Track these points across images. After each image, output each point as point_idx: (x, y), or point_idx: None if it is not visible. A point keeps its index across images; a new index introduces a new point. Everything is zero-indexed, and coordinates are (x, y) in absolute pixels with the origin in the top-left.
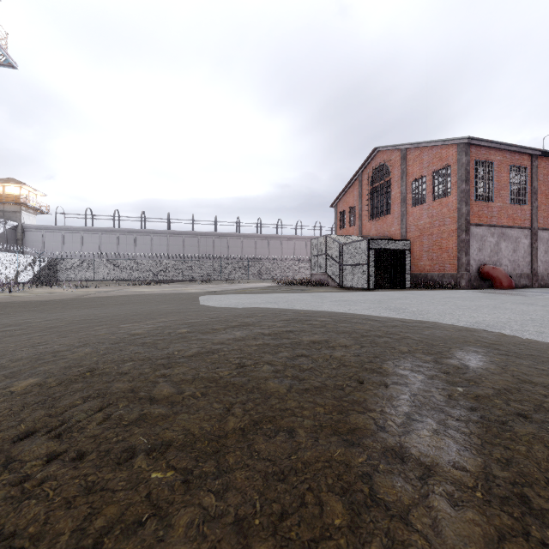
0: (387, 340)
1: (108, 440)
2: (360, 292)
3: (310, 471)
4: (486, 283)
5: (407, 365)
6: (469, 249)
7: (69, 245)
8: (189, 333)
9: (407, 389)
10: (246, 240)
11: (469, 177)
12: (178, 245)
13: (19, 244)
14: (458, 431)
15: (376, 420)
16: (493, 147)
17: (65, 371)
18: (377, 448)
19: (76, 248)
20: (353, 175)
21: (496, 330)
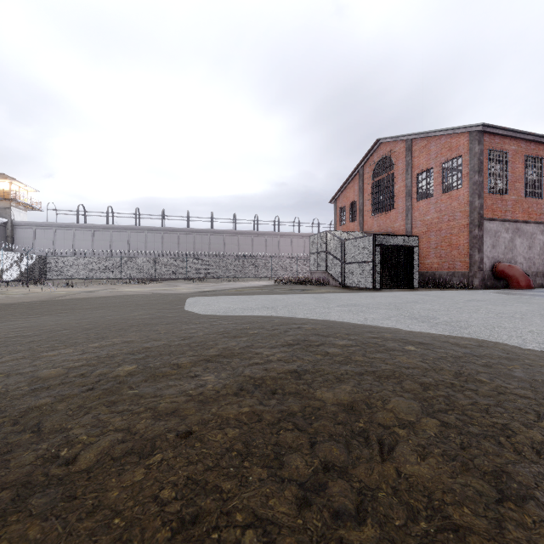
0: (476, 402)
1: None
2: (367, 293)
3: None
4: (500, 282)
5: None
6: (482, 245)
7: (61, 242)
8: (131, 376)
9: None
10: (243, 237)
11: (482, 168)
12: (173, 242)
13: (9, 241)
14: None
15: None
16: (508, 135)
17: None
18: None
19: (68, 245)
20: (354, 169)
21: None
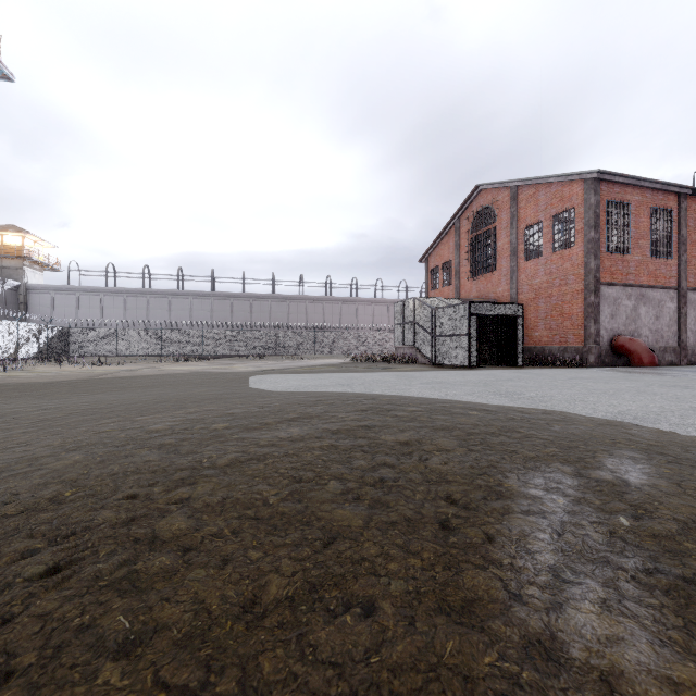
0: (504, 441)
1: (65, 624)
2: (459, 371)
3: (402, 691)
4: (621, 359)
5: (539, 481)
6: (599, 315)
7: (86, 311)
8: (227, 429)
9: (546, 522)
10: (312, 304)
11: (599, 223)
12: (225, 311)
13: (21, 310)
14: (641, 602)
15: (505, 582)
16: (630, 183)
17: (36, 491)
18: (513, 638)
19: (95, 314)
20: (449, 221)
21: (649, 424)
